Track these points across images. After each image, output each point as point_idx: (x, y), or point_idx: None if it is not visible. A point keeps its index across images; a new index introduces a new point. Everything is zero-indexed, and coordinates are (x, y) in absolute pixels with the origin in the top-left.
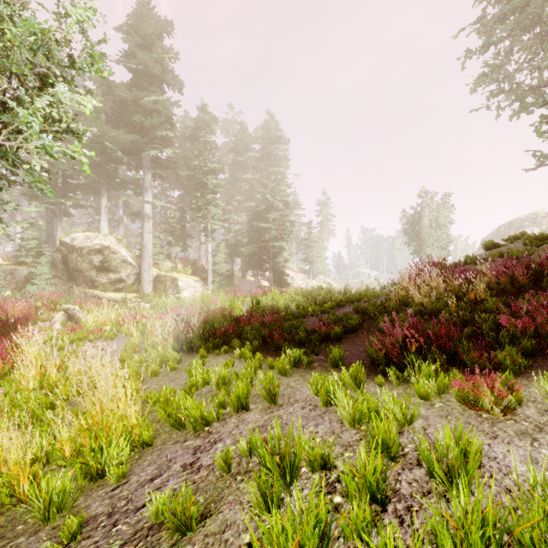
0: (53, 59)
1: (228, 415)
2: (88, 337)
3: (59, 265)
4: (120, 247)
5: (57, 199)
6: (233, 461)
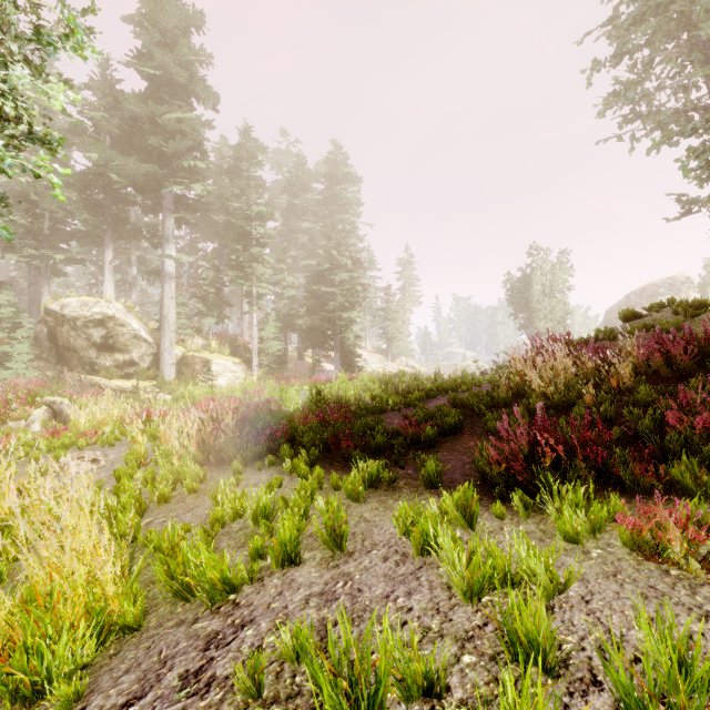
0: (5, 25)
1: (267, 571)
2: (77, 443)
3: (44, 342)
4: (130, 317)
5: (42, 250)
6: (268, 669)
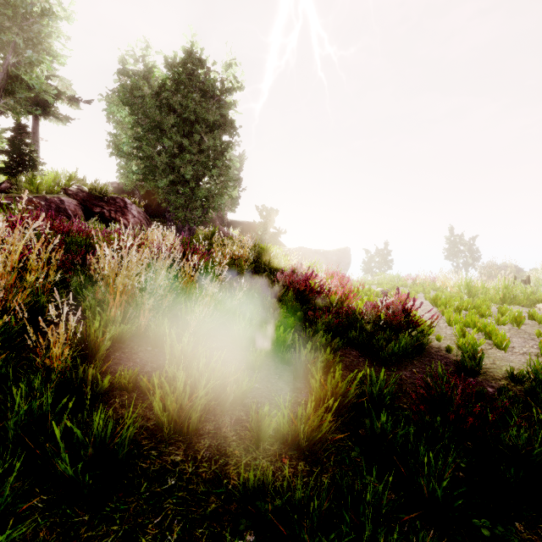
0: None
1: None
2: None
3: None
4: None
5: None
6: None
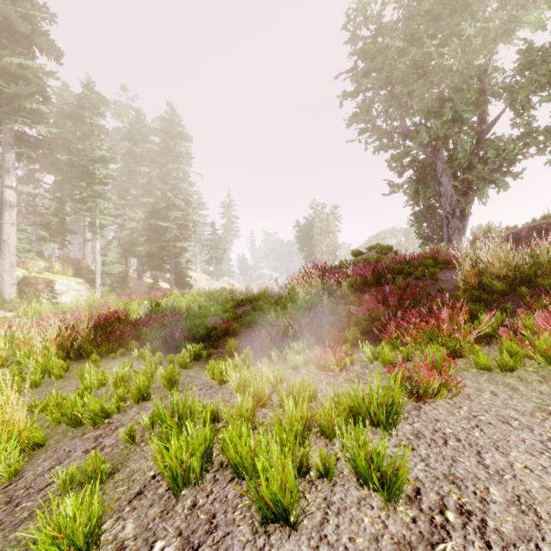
0: None
1: (128, 407)
2: None
3: None
4: None
5: None
6: (136, 435)
